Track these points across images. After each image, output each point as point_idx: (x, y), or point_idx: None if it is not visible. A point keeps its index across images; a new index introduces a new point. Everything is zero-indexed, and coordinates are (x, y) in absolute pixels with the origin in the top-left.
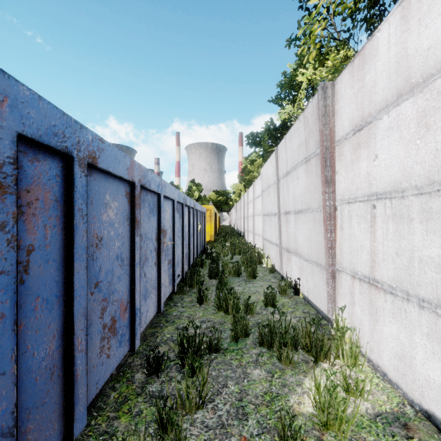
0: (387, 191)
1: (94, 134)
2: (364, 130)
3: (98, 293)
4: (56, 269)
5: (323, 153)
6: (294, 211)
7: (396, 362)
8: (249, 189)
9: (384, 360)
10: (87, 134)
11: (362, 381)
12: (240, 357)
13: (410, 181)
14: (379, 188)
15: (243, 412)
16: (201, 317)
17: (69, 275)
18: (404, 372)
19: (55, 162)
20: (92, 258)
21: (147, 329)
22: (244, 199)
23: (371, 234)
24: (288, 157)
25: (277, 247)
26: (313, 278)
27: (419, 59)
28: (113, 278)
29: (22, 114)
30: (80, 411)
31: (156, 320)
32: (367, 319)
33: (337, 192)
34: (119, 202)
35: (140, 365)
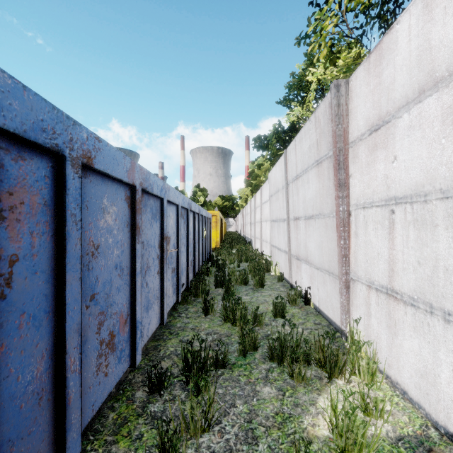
0: (408, 195)
1: (89, 131)
2: (382, 130)
3: (94, 306)
4: (45, 281)
5: (336, 155)
6: (304, 217)
7: (418, 380)
8: (256, 194)
9: (404, 377)
10: (81, 131)
11: (381, 401)
12: (249, 373)
13: (434, 184)
14: (398, 192)
15: (253, 435)
16: (207, 329)
17: (61, 288)
18: (426, 391)
19: (44, 161)
20: (88, 268)
21: (149, 341)
22: (251, 204)
23: (389, 241)
24: (298, 160)
25: (286, 254)
26: (325, 288)
27: (445, 51)
28: (111, 289)
29: (2, 104)
30: (73, 438)
31: (159, 332)
32: (385, 332)
33: (352, 196)
34: (118, 207)
35: (142, 382)
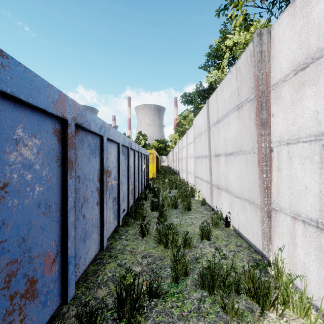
0: None
1: None
2: (311, 67)
3: None
4: None
5: (259, 97)
6: (225, 154)
7: None
8: (183, 137)
9: None
10: None
11: None
12: (181, 304)
13: None
14: None
15: None
16: (143, 251)
17: None
18: None
19: None
20: None
21: (89, 266)
22: (179, 145)
23: (320, 176)
24: (219, 107)
25: (207, 183)
26: (245, 214)
27: None
28: (30, 231)
29: None
30: None
31: (100, 255)
32: (315, 265)
33: (274, 134)
34: (42, 140)
35: (75, 317)
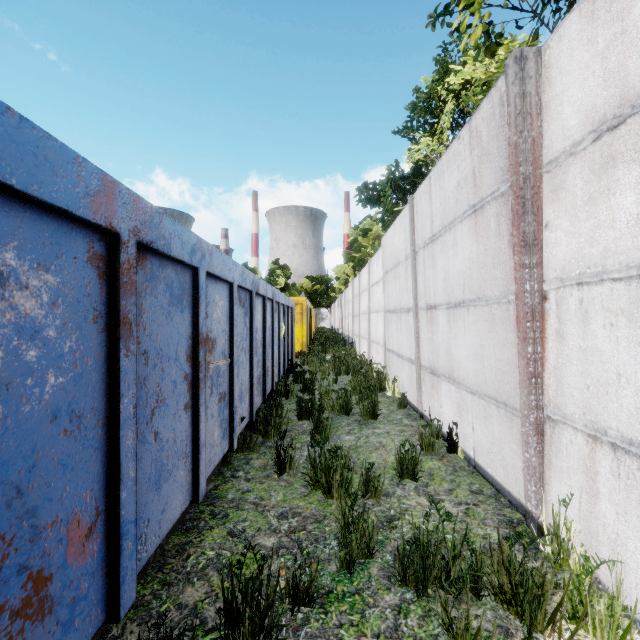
0: None
1: None
2: (630, 124)
3: None
4: None
5: (518, 188)
6: (447, 304)
7: None
8: (362, 271)
9: None
10: None
11: None
12: (360, 620)
13: None
14: None
15: None
16: (280, 504)
17: None
18: None
19: None
20: None
21: (170, 535)
22: (354, 287)
23: None
24: (434, 210)
25: (411, 364)
26: (489, 427)
27: None
28: (36, 472)
29: None
30: None
31: (193, 511)
32: (638, 537)
33: (549, 264)
34: (63, 276)
35: None
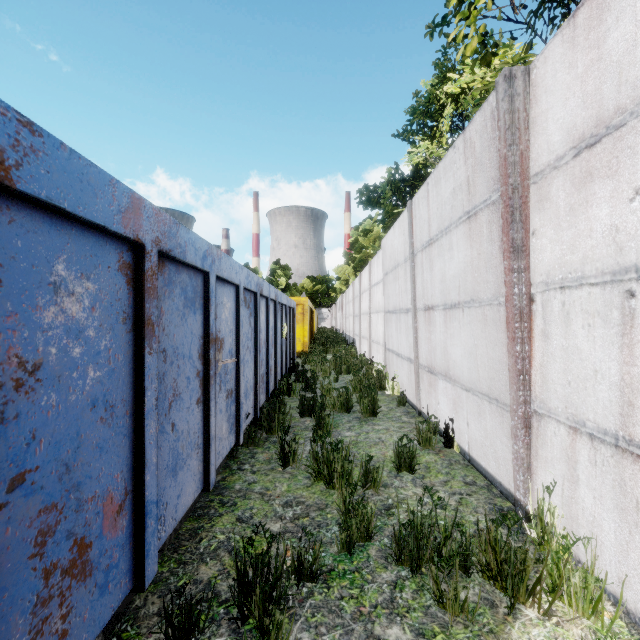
0: None
1: None
2: (604, 143)
3: (24, 498)
4: None
5: (508, 197)
6: (443, 306)
7: None
8: (362, 272)
9: None
10: None
11: None
12: (359, 593)
13: None
14: None
15: None
16: (285, 494)
17: None
18: None
19: None
20: (1, 418)
21: (183, 521)
22: (355, 288)
23: (621, 349)
24: (432, 215)
25: (410, 363)
26: (482, 422)
27: None
28: (79, 452)
29: None
30: None
31: (204, 500)
32: (611, 518)
33: (536, 269)
34: (100, 283)
35: (158, 615)
